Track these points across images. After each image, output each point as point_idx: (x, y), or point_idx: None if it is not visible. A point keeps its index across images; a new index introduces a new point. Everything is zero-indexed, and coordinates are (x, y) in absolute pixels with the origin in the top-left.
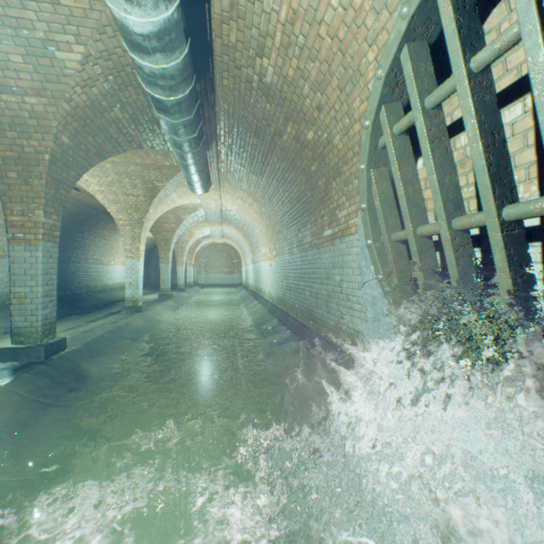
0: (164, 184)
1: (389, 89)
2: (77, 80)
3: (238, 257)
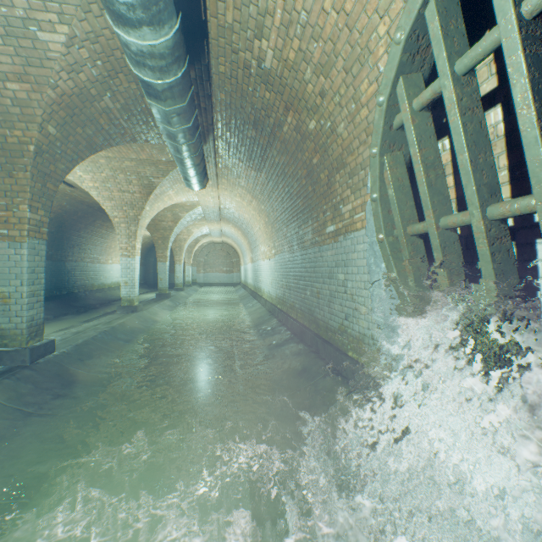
0: (160, 181)
1: (409, 56)
2: (62, 64)
3: (237, 256)
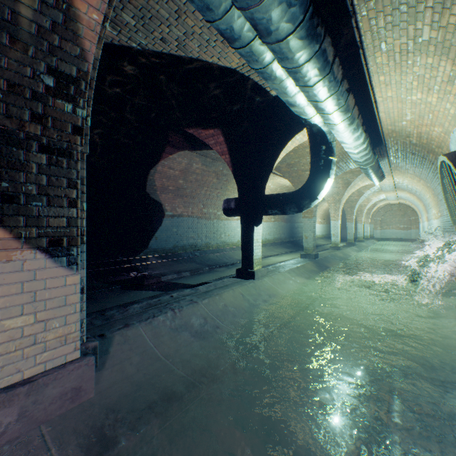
0: (353, 179)
1: (443, 175)
2: None
3: (414, 215)
